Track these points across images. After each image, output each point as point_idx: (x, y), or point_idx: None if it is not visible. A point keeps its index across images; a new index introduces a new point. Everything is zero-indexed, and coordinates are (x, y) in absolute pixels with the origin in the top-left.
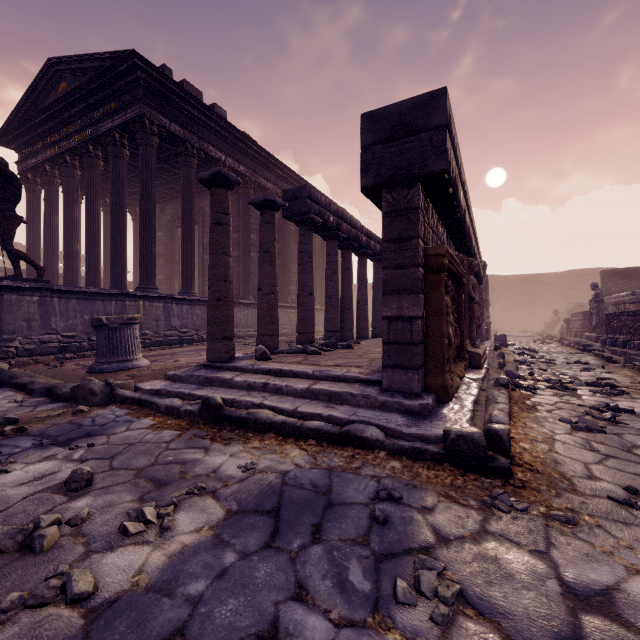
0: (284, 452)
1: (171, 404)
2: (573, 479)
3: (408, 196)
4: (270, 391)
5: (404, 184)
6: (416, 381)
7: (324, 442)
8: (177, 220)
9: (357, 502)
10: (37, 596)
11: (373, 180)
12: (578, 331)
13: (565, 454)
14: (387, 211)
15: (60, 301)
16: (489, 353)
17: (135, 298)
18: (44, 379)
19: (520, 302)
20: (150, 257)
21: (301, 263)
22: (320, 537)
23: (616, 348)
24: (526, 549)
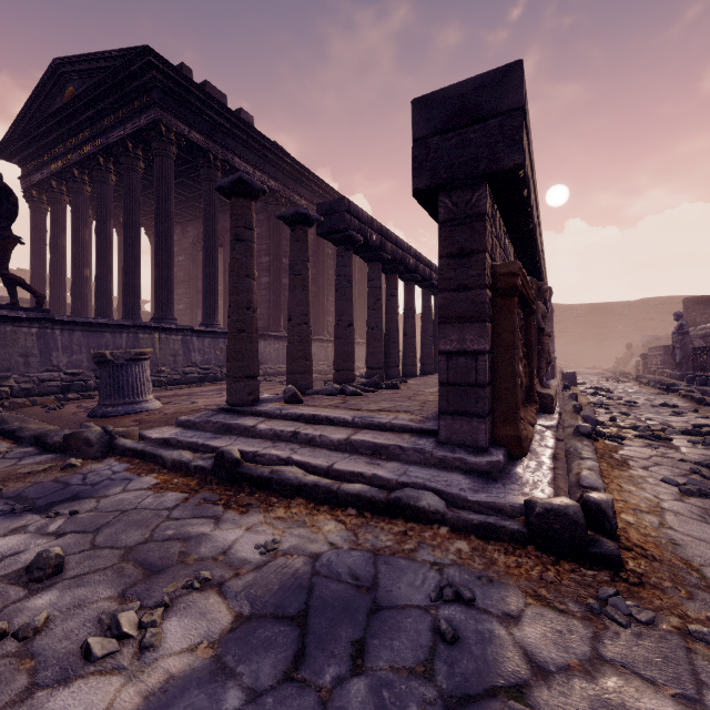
0: (316, 525)
1: (179, 458)
2: (703, 569)
3: (472, 199)
4: (300, 442)
5: (467, 184)
6: (482, 432)
7: (367, 512)
8: (200, 242)
9: (413, 604)
10: None
11: (428, 181)
12: (657, 368)
13: (682, 530)
14: (445, 219)
15: (63, 333)
16: (558, 394)
17: (149, 330)
18: (37, 424)
19: (587, 335)
20: (167, 283)
21: (339, 288)
22: (363, 663)
23: (707, 388)
24: (666, 692)
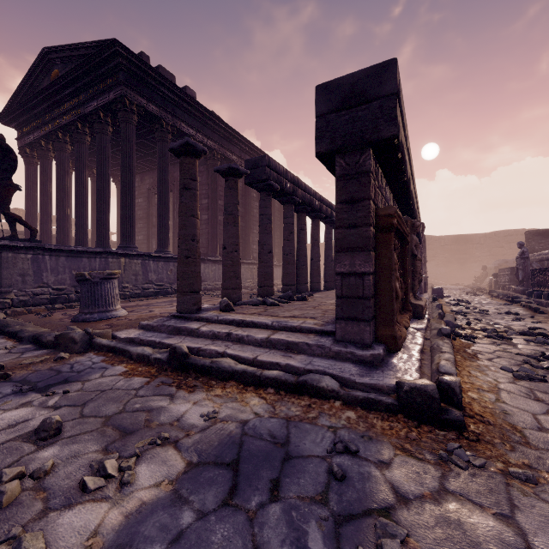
0: (244, 400)
1: (142, 352)
2: (524, 431)
3: (360, 160)
4: (233, 340)
5: (356, 149)
6: (367, 332)
7: (282, 391)
8: (154, 188)
9: (314, 455)
10: None
11: (327, 146)
12: (505, 284)
13: (512, 404)
14: (340, 175)
15: (51, 258)
16: (428, 304)
17: (117, 256)
18: (33, 327)
19: (452, 259)
20: (130, 220)
21: (261, 224)
22: (278, 494)
23: (542, 300)
24: (489, 512)
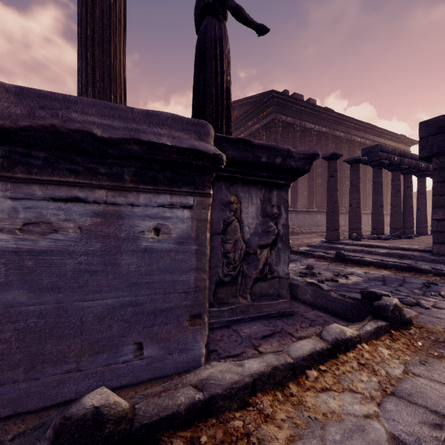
0: (380, 271)
1: (320, 254)
2: None
3: None
4: (365, 253)
5: None
6: None
7: (399, 270)
8: None
9: (417, 283)
10: (327, 279)
11: (427, 153)
12: None
13: None
14: (436, 168)
15: None
16: None
17: None
18: None
19: None
20: None
21: (374, 189)
22: (402, 286)
23: None
24: None
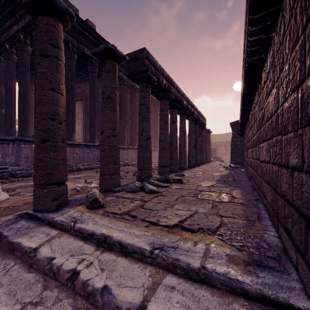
0: None
1: None
2: None
3: None
4: (77, 292)
5: None
6: None
7: None
8: None
9: None
10: None
11: None
12: None
13: None
14: None
15: None
16: None
17: (29, 142)
18: None
19: None
20: None
21: (140, 113)
22: None
23: None
24: None
